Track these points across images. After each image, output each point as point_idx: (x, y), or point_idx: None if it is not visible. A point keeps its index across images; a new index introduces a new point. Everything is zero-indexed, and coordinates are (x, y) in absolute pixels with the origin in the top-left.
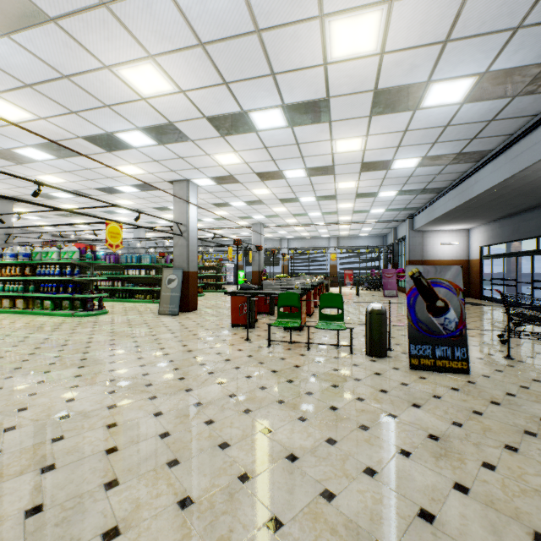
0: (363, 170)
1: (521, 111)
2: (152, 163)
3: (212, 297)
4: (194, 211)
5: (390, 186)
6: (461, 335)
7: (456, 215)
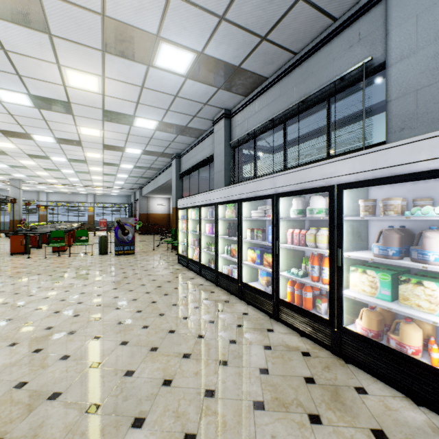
0: (105, 165)
1: (164, 160)
2: None
3: None
4: None
5: (123, 173)
6: (133, 241)
7: (158, 191)
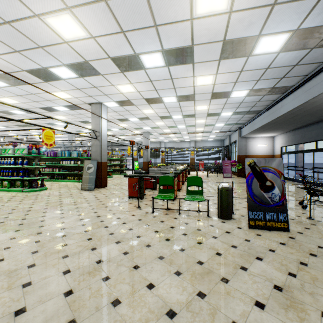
0: (212, 98)
1: (315, 59)
2: (76, 90)
3: (117, 178)
4: (105, 123)
5: (229, 109)
6: (283, 204)
7: (267, 127)
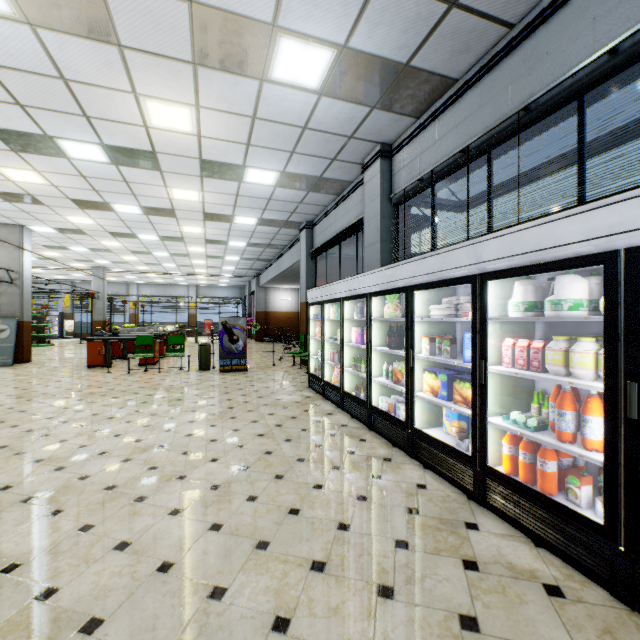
0: (208, 243)
1: (289, 233)
2: None
3: (38, 351)
4: (29, 258)
5: (233, 254)
6: (245, 353)
7: (281, 279)
